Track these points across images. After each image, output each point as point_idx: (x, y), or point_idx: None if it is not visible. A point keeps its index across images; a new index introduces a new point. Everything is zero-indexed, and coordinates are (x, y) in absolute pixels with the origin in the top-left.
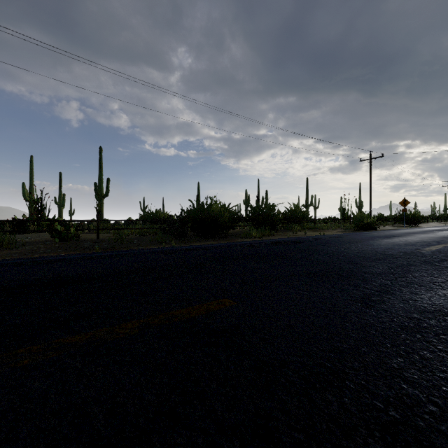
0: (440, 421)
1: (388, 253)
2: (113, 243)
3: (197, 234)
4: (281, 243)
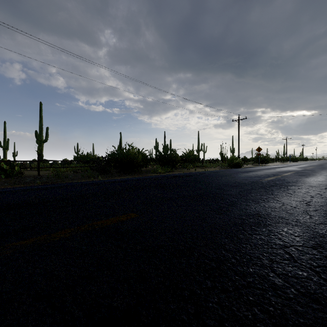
0: (235, 266)
1: (242, 182)
2: (52, 178)
3: (118, 171)
4: (177, 176)
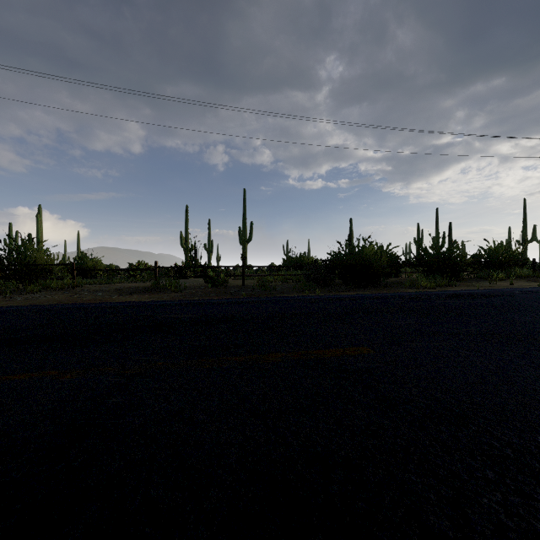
0: None
1: None
2: (257, 289)
3: (346, 282)
4: (461, 296)
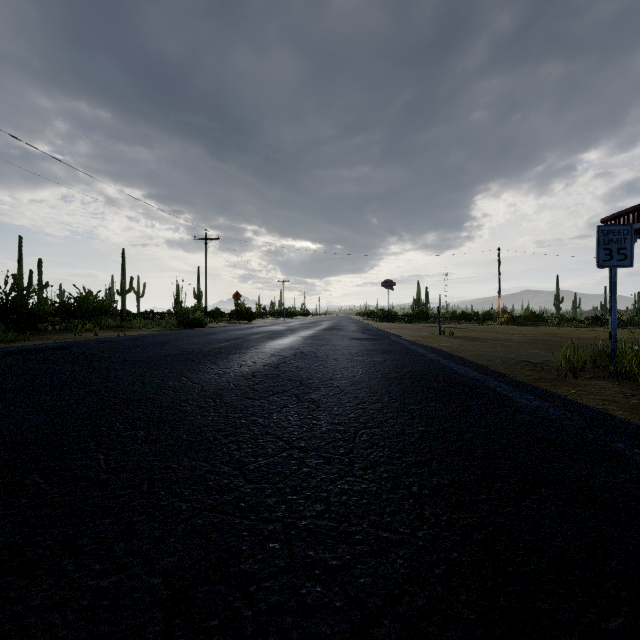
0: None
1: (166, 354)
2: None
3: None
4: (24, 352)
